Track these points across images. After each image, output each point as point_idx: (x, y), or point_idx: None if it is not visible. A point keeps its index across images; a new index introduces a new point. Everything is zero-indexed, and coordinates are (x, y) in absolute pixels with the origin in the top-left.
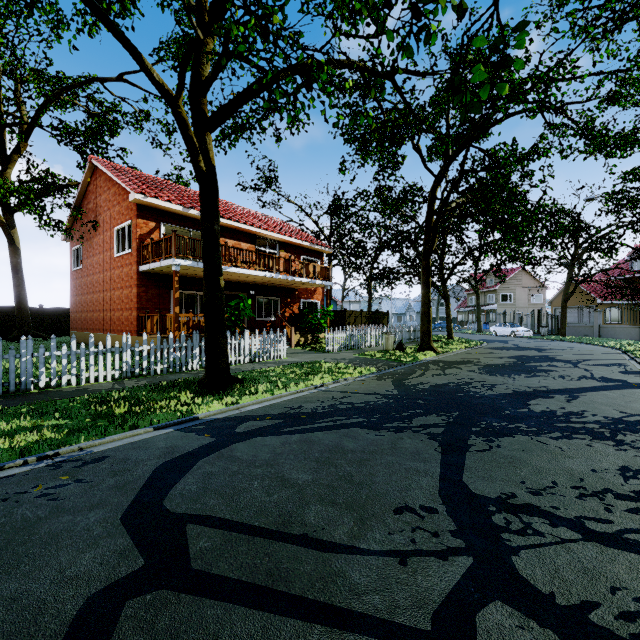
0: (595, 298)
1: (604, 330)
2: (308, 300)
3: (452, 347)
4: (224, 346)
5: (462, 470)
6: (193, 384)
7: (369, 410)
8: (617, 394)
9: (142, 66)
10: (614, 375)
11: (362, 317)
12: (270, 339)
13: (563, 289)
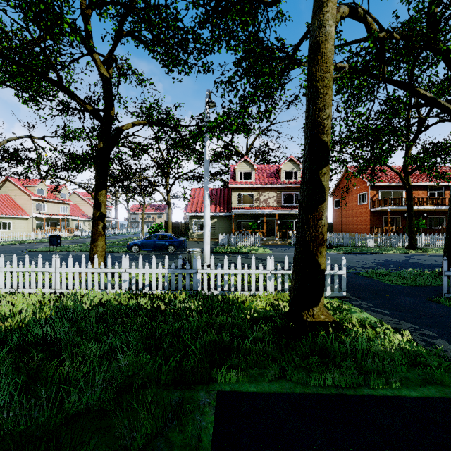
0: None
1: None
2: None
3: None
4: (414, 238)
5: None
6: (403, 248)
7: None
8: None
9: (391, 169)
10: None
11: None
12: (435, 237)
13: None
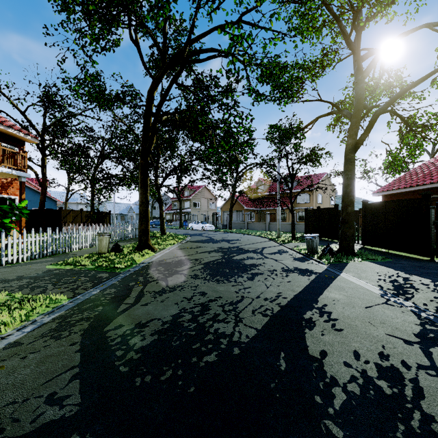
0: (243, 206)
1: (250, 225)
2: None
3: (167, 243)
4: None
5: None
6: None
7: None
8: (340, 295)
9: None
10: (298, 264)
11: (82, 216)
12: None
13: (228, 200)
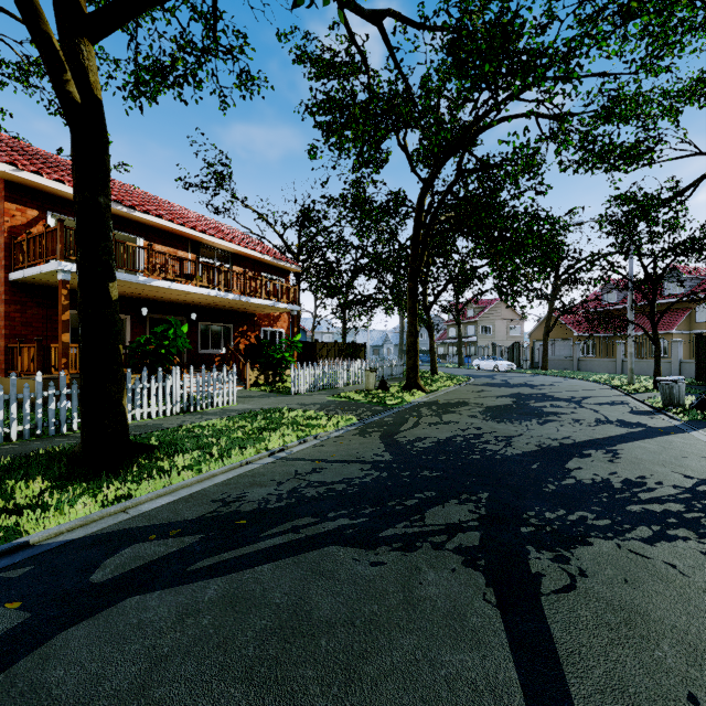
0: (572, 331)
1: (583, 363)
2: (270, 328)
3: (440, 384)
4: (116, 396)
5: (560, 668)
6: (61, 460)
7: (354, 497)
8: (655, 445)
9: None
10: (628, 417)
11: (336, 350)
12: (212, 379)
13: (542, 321)
